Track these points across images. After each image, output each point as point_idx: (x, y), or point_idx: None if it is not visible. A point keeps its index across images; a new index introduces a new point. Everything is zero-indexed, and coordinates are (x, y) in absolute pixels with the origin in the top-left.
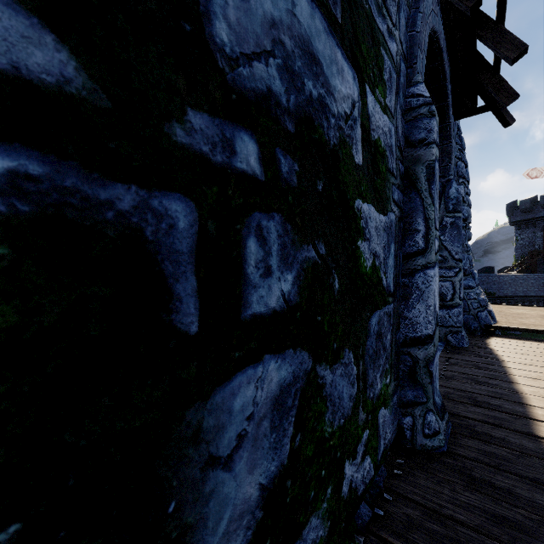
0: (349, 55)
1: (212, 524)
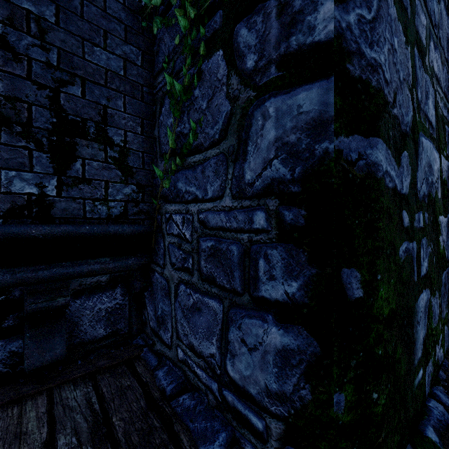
0: (437, 148)
1: (417, 341)
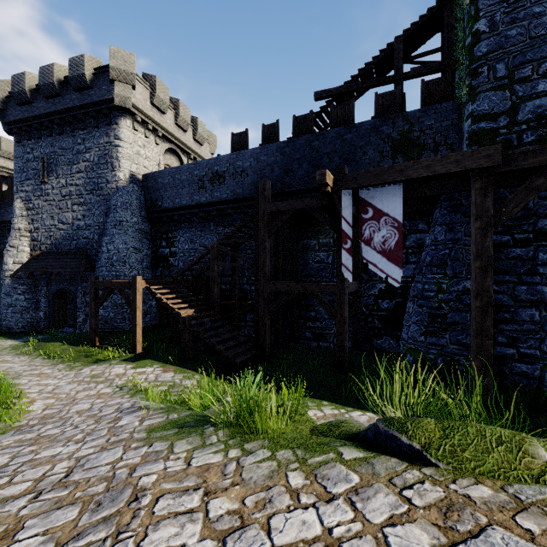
0: None
1: None
